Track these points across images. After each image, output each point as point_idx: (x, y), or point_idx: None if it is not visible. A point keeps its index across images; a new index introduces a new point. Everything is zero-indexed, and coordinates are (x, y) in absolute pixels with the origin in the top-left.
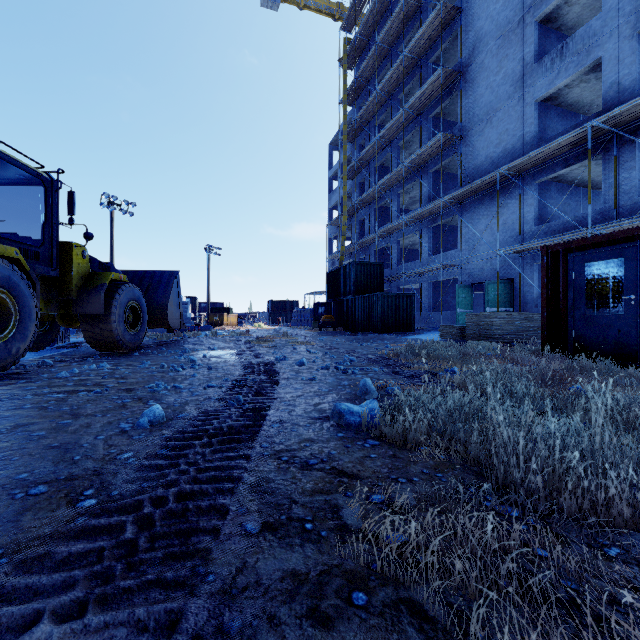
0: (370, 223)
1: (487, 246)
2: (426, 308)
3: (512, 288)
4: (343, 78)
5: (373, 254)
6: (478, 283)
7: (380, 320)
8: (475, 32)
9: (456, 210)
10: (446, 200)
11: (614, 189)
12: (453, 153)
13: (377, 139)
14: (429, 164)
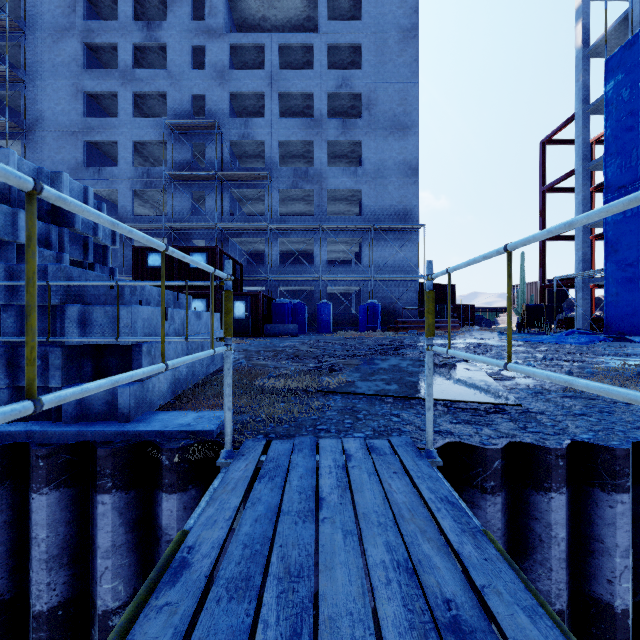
0: None
1: None
2: None
3: None
4: None
5: None
6: None
7: None
8: (39, 110)
9: None
10: None
11: (123, 258)
12: None
13: None
14: None
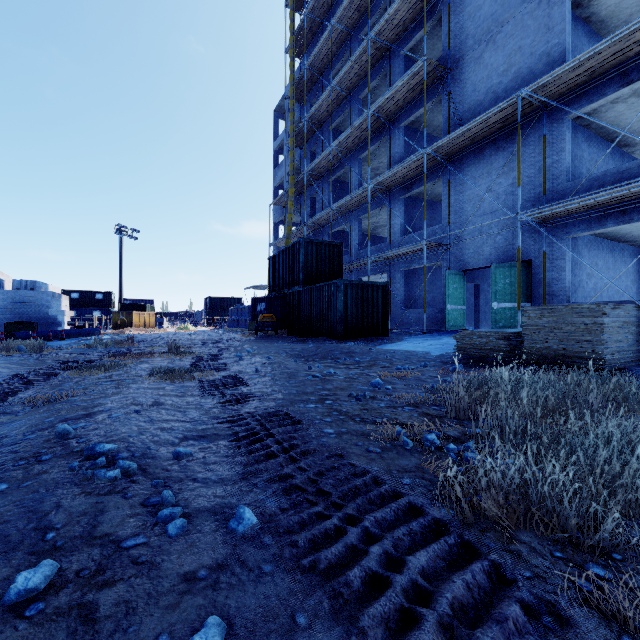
0: (323, 200)
1: (488, 216)
2: (397, 304)
3: (529, 274)
4: (290, 15)
5: (327, 238)
6: (474, 269)
7: (341, 320)
8: None
9: (441, 170)
10: (430, 153)
11: None
12: (436, 93)
13: (333, 87)
14: (401, 115)
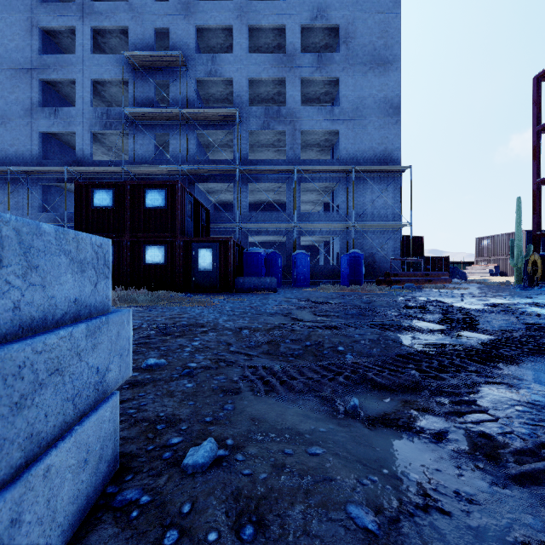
0: None
1: None
2: None
3: None
4: None
5: None
6: None
7: None
8: None
9: None
10: None
11: None
12: None
13: None
14: None
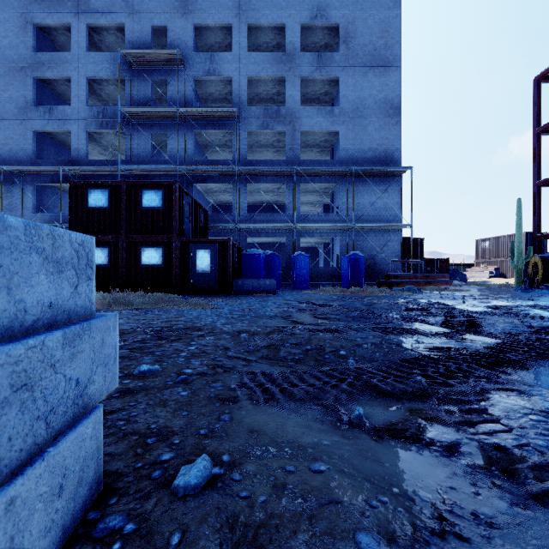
0: None
1: None
2: None
3: None
4: None
5: None
6: None
7: None
8: None
9: None
10: None
11: None
12: None
13: None
14: None
